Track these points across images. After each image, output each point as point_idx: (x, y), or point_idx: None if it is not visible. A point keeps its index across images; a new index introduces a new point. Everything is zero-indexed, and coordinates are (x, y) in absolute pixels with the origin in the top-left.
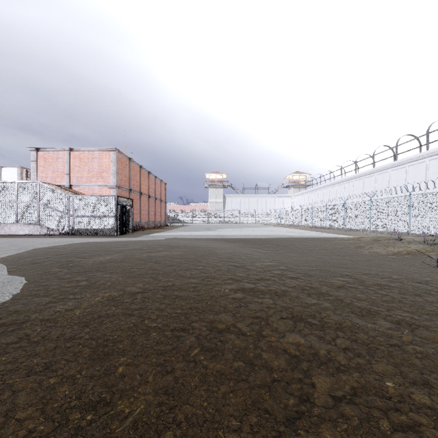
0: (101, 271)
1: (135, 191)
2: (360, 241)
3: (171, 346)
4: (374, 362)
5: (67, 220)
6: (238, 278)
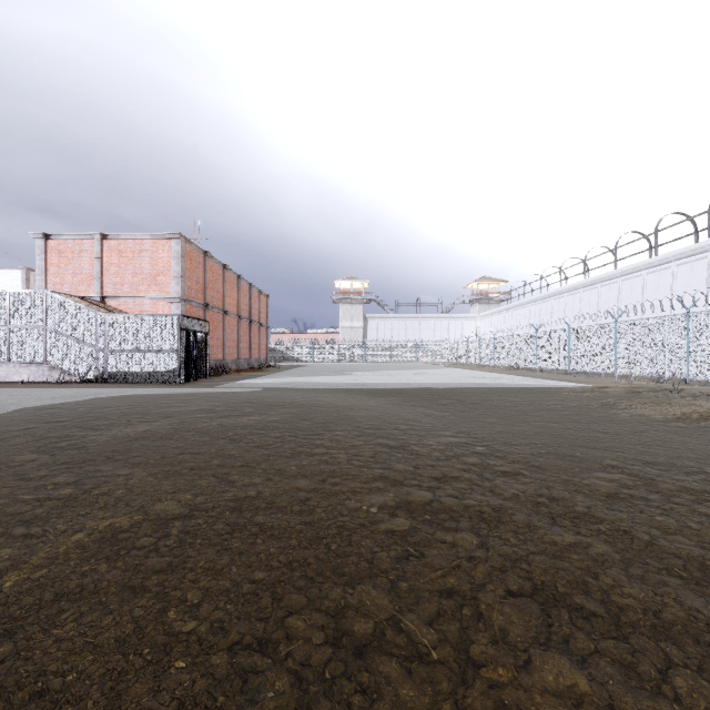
0: (116, 460)
1: (214, 307)
2: (605, 393)
3: None
4: None
5: (95, 357)
6: (396, 477)
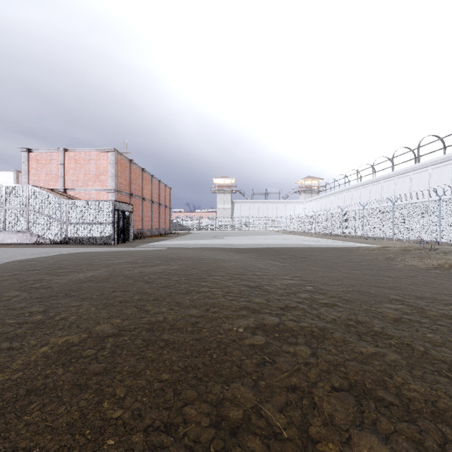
0: (71, 296)
1: (136, 196)
2: (387, 251)
3: None
4: None
5: (59, 227)
6: (255, 307)
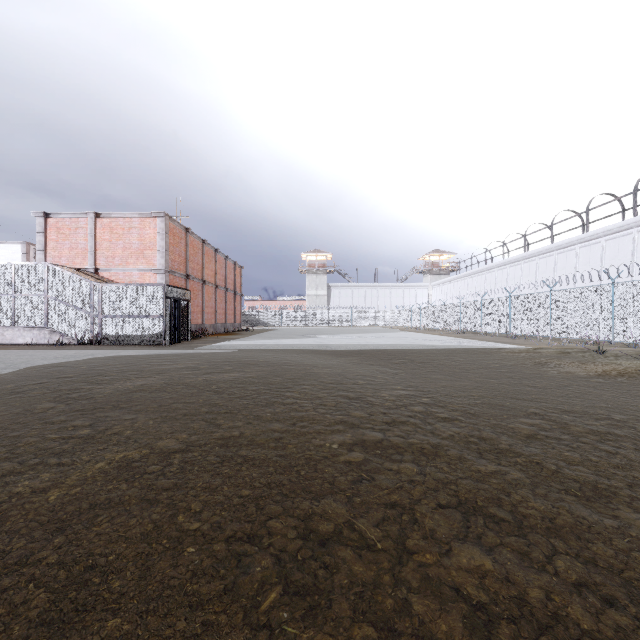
0: (121, 408)
1: (194, 278)
2: (539, 354)
3: (222, 583)
4: None
5: (90, 322)
6: (354, 422)
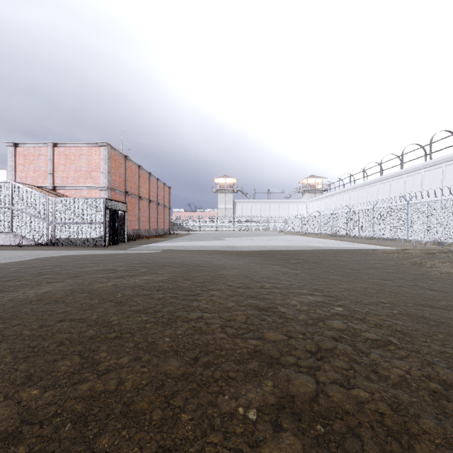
0: None
1: (132, 194)
2: (409, 254)
3: None
4: None
5: (45, 228)
6: (271, 352)
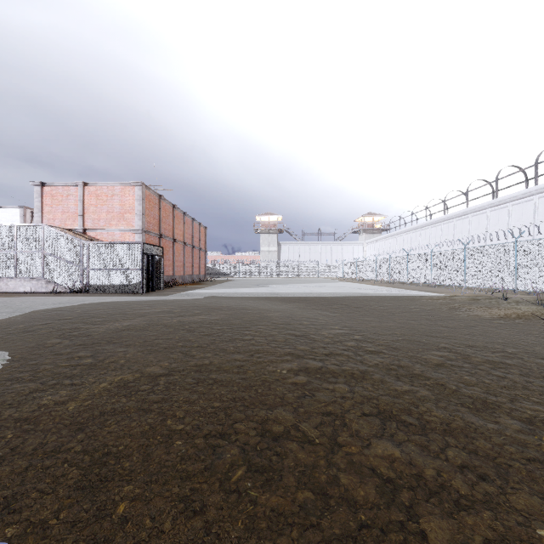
0: (114, 343)
1: (166, 237)
2: (454, 300)
3: (203, 464)
4: (509, 491)
5: (79, 274)
6: (299, 353)
